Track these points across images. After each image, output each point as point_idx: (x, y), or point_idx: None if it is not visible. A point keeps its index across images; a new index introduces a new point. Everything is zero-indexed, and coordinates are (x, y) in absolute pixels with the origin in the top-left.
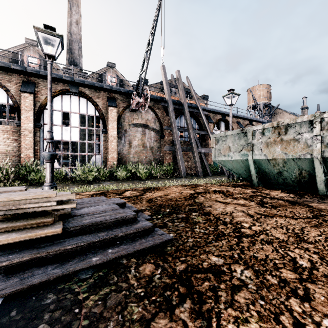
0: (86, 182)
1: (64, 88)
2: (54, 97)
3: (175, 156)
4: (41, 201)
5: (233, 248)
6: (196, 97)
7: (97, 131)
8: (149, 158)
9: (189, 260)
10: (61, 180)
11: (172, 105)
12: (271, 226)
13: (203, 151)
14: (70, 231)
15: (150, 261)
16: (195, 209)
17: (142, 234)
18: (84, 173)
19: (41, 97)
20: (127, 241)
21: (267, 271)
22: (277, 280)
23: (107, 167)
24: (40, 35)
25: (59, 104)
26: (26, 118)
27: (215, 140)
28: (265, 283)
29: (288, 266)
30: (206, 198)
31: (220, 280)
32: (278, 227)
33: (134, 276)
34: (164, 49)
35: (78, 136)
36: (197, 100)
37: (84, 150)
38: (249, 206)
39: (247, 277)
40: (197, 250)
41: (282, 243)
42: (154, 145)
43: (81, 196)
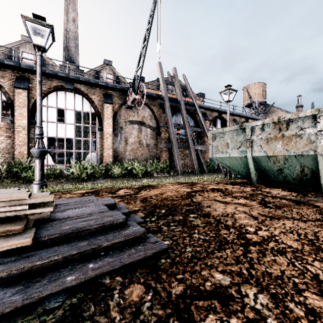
0: (81, 179)
1: (59, 85)
2: (49, 93)
3: (171, 153)
4: (9, 205)
5: (240, 261)
6: (192, 94)
7: (93, 129)
8: (146, 155)
9: (188, 279)
10: (56, 178)
11: (169, 102)
12: (279, 230)
13: (200, 149)
14: (44, 241)
15: (140, 280)
16: (193, 210)
17: (132, 242)
18: (78, 170)
19: (35, 93)
20: (113, 252)
21: (287, 296)
22: (302, 310)
23: (103, 164)
24: (29, 25)
25: (54, 100)
26: (20, 114)
27: (212, 137)
28: (289, 315)
29: (312, 288)
30: (204, 197)
31: (229, 310)
32: (287, 232)
33: (116, 304)
34: (160, 45)
35: (73, 133)
36: (193, 97)
37: (80, 148)
38: (251, 206)
39: (264, 305)
40: (196, 263)
41: (297, 253)
42: (150, 142)
43: (72, 194)
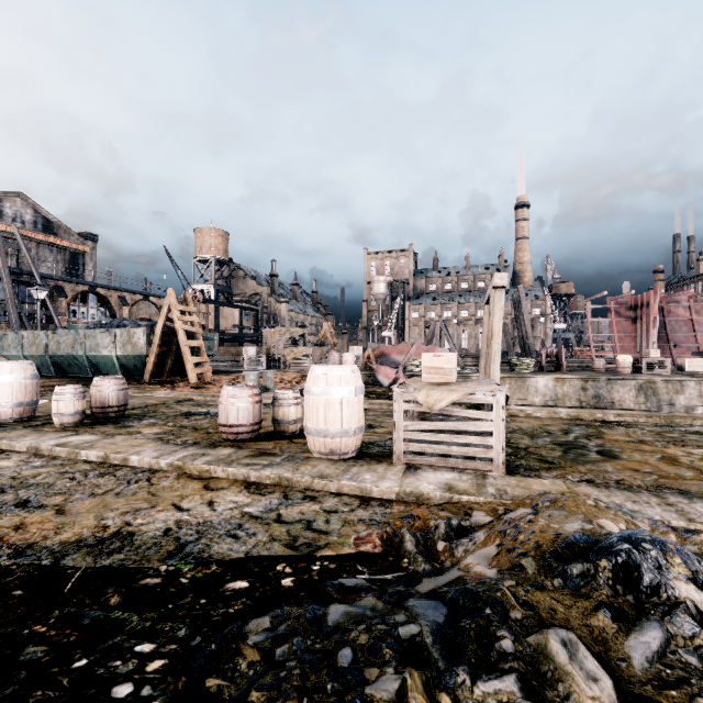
0: None
1: None
2: None
3: None
4: None
5: None
6: (30, 259)
7: None
8: None
9: None
10: None
11: None
12: None
13: None
14: None
15: None
16: None
17: None
18: None
19: None
20: None
21: None
22: None
23: None
24: None
25: None
26: None
27: (1, 337)
28: None
29: None
30: None
31: None
32: None
33: None
34: None
35: None
36: (32, 265)
37: None
38: None
39: None
40: None
41: None
42: None
43: None
